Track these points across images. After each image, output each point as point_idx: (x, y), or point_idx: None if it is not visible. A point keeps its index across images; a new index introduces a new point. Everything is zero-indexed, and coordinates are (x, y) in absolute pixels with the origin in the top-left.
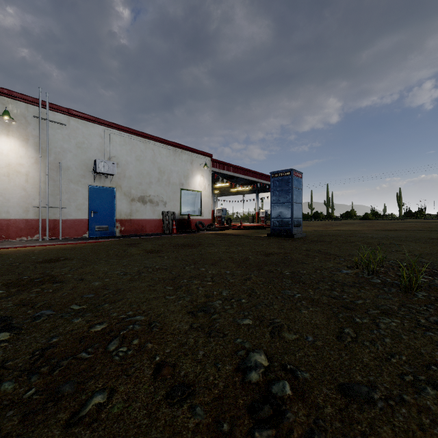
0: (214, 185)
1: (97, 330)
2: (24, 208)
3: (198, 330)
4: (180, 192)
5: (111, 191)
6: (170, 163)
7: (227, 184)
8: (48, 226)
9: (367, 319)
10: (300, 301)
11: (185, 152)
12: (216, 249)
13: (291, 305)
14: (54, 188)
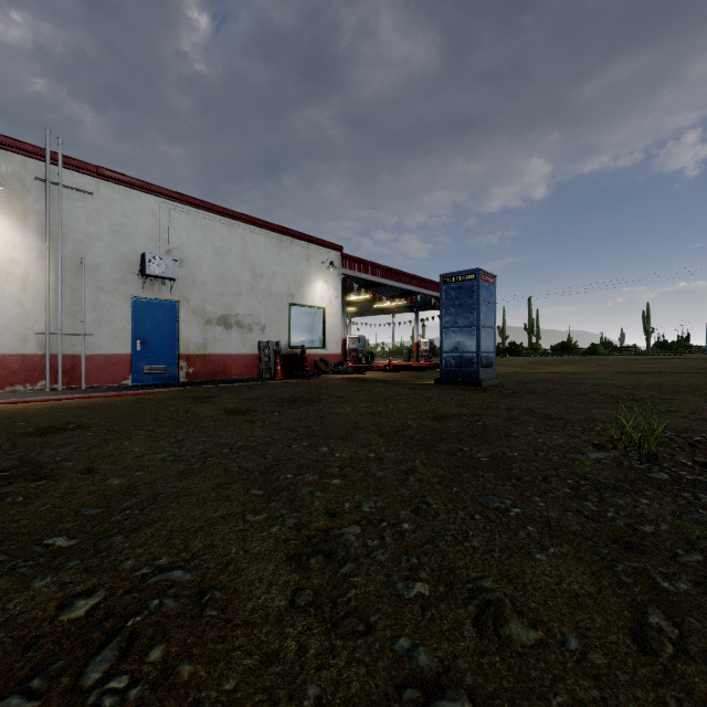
0: (346, 297)
1: (76, 613)
2: (20, 335)
3: (309, 610)
4: (288, 309)
5: (172, 307)
6: (271, 260)
7: (367, 296)
8: (62, 366)
9: (684, 579)
10: (524, 526)
11: (296, 243)
12: (349, 407)
13: (506, 538)
14: (72, 302)
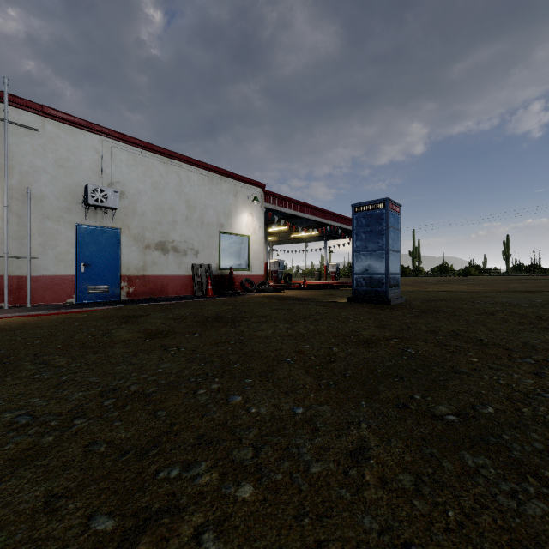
0: (268, 228)
1: None
2: None
3: None
4: (218, 237)
5: (114, 233)
6: (203, 194)
7: (285, 227)
8: (9, 286)
9: None
10: None
11: (225, 180)
12: (270, 329)
13: None
14: (18, 228)
